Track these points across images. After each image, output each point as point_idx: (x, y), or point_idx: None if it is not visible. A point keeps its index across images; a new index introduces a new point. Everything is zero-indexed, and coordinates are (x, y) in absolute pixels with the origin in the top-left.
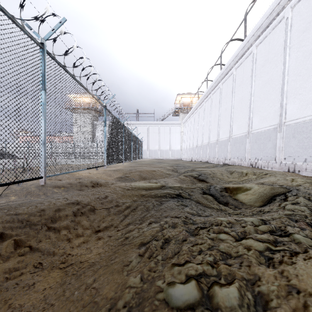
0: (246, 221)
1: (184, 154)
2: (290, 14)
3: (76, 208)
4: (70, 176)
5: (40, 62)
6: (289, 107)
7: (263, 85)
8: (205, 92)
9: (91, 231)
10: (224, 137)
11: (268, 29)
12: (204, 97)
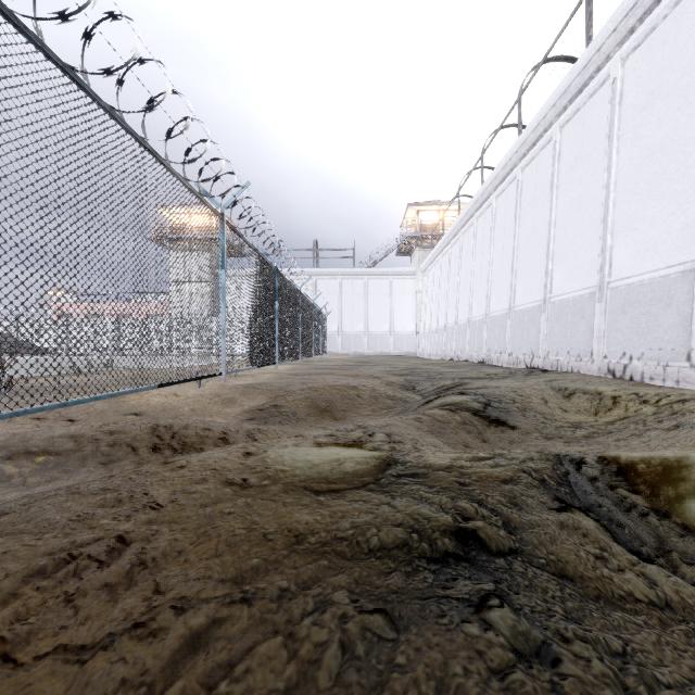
0: None
1: (424, 344)
2: None
3: None
4: (108, 408)
5: None
6: None
7: (645, 158)
8: (479, 193)
9: None
10: (529, 301)
11: (660, 5)
12: (476, 207)
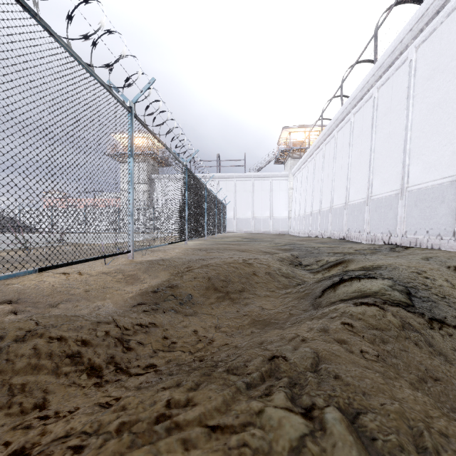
0: None
1: (295, 226)
2: None
3: None
4: None
5: None
6: None
7: None
8: (339, 112)
9: None
10: (386, 191)
11: None
12: (336, 123)
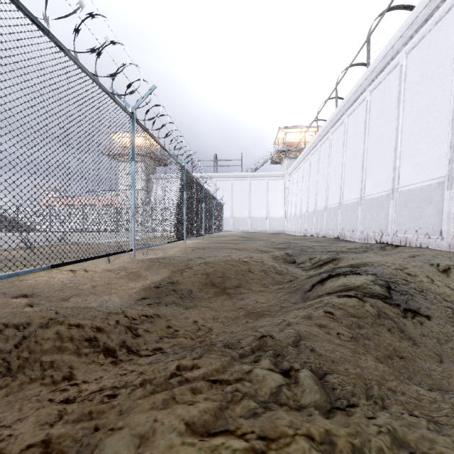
0: None
1: (291, 225)
2: None
3: None
4: None
5: None
6: None
7: None
8: (334, 114)
9: None
10: (378, 192)
11: None
12: (331, 124)
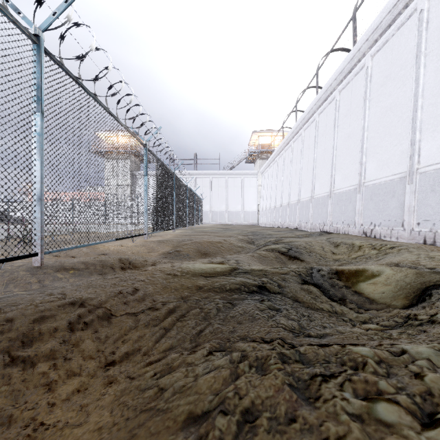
0: (415, 357)
1: (262, 218)
2: (426, 4)
3: (76, 314)
4: (90, 251)
5: (32, 66)
6: (425, 146)
7: (383, 113)
8: (294, 127)
9: (98, 363)
10: (322, 193)
11: (390, 29)
12: (293, 135)
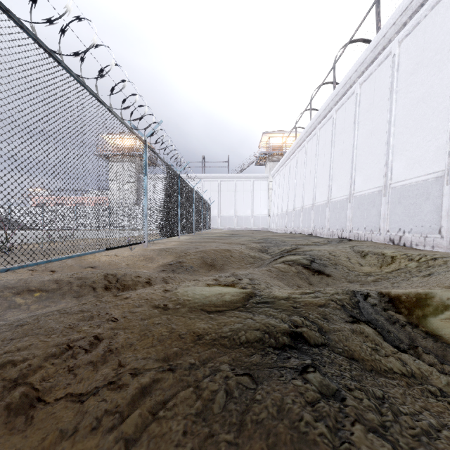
0: None
1: (273, 223)
2: None
3: None
4: (75, 263)
5: None
6: None
7: (413, 105)
8: (308, 126)
9: None
10: (340, 196)
11: (422, 9)
12: (306, 135)
